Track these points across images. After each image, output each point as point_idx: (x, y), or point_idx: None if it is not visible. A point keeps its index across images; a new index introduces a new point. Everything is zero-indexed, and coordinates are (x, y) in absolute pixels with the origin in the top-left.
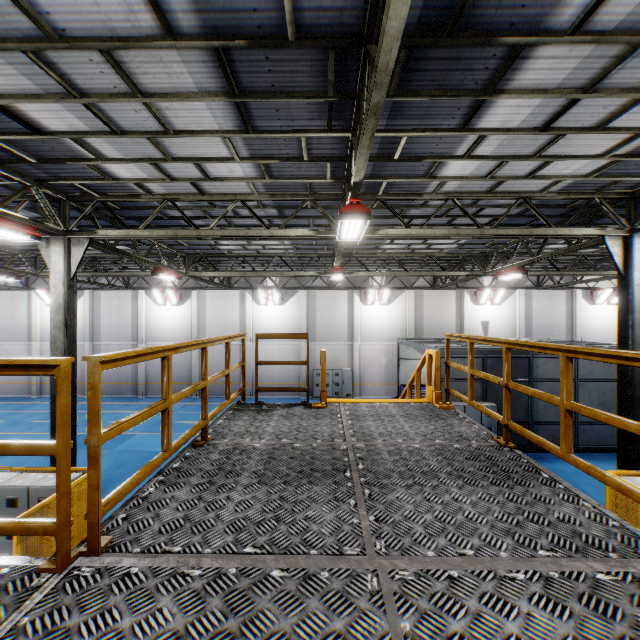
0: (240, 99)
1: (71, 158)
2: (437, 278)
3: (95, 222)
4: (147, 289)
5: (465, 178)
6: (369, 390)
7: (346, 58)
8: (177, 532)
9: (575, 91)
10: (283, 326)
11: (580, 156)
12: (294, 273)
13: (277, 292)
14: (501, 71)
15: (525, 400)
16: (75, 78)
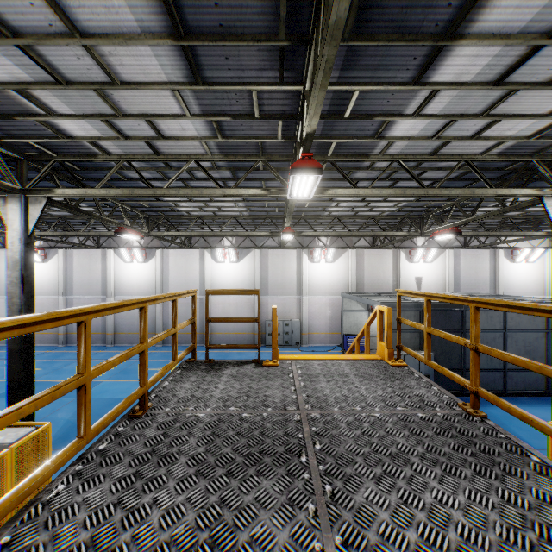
0: (186, 42)
1: (21, 113)
2: (376, 239)
3: (56, 182)
4: (115, 248)
5: (412, 139)
6: (316, 339)
7: None
8: None
9: (538, 37)
10: (238, 281)
11: (527, 115)
12: (248, 233)
13: (233, 251)
14: (466, 9)
15: (459, 349)
16: (4, 13)
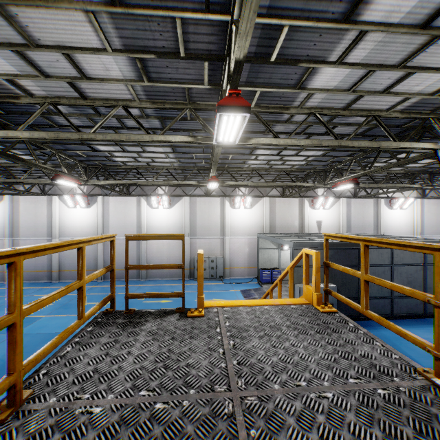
0: None
1: None
2: (286, 189)
3: None
4: (60, 195)
5: (330, 90)
6: (236, 272)
7: None
8: None
9: None
10: (171, 224)
11: (438, 69)
12: (178, 182)
13: (166, 198)
14: None
15: (356, 281)
16: None
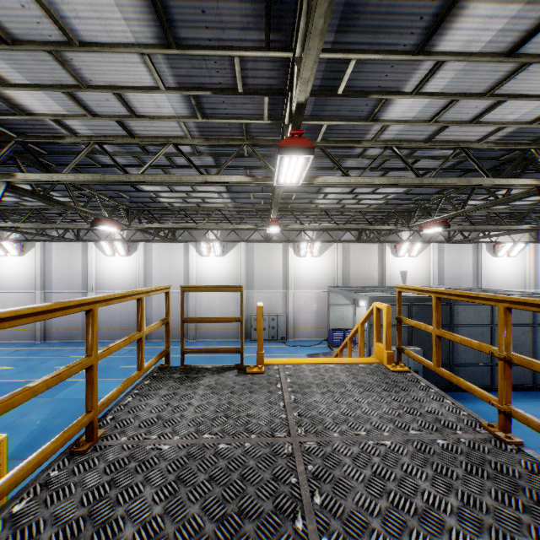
0: None
1: None
2: (362, 233)
3: (21, 167)
4: (96, 241)
5: (408, 122)
6: (302, 333)
7: None
8: None
9: None
10: (224, 275)
11: (533, 96)
12: (233, 226)
13: (218, 244)
14: None
15: (447, 344)
16: None
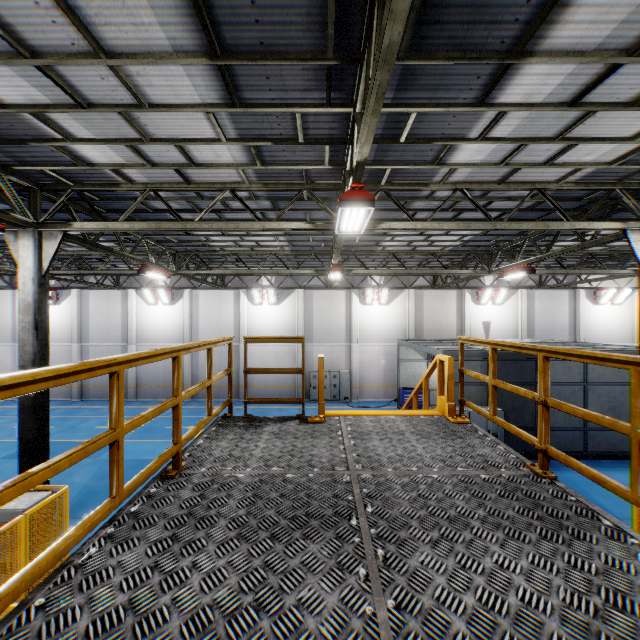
0: (223, 61)
1: (36, 138)
2: (437, 277)
3: (72, 214)
4: (138, 288)
5: (477, 165)
6: (367, 393)
7: (349, 5)
8: (110, 634)
9: (617, 54)
10: (279, 327)
11: (607, 139)
12: (290, 271)
13: (273, 291)
14: (534, 25)
15: (532, 405)
16: (23, 31)
